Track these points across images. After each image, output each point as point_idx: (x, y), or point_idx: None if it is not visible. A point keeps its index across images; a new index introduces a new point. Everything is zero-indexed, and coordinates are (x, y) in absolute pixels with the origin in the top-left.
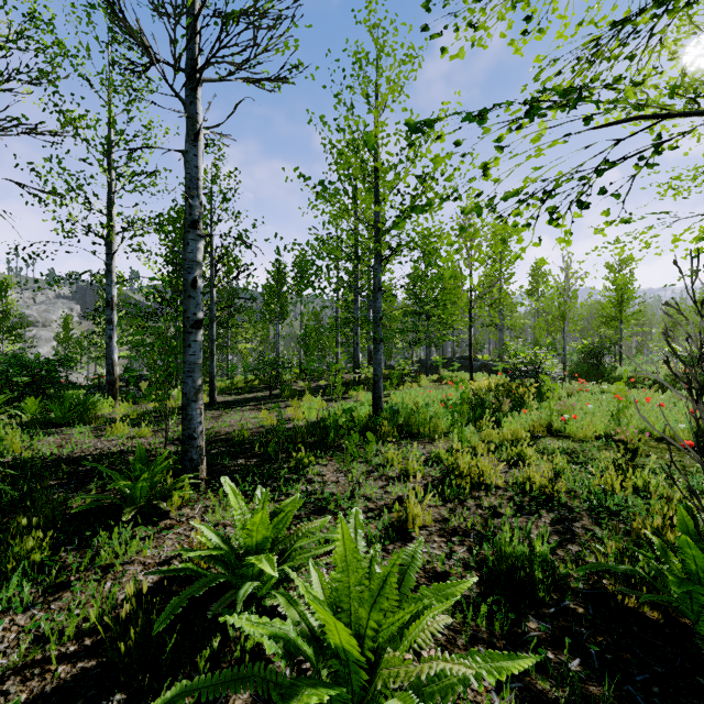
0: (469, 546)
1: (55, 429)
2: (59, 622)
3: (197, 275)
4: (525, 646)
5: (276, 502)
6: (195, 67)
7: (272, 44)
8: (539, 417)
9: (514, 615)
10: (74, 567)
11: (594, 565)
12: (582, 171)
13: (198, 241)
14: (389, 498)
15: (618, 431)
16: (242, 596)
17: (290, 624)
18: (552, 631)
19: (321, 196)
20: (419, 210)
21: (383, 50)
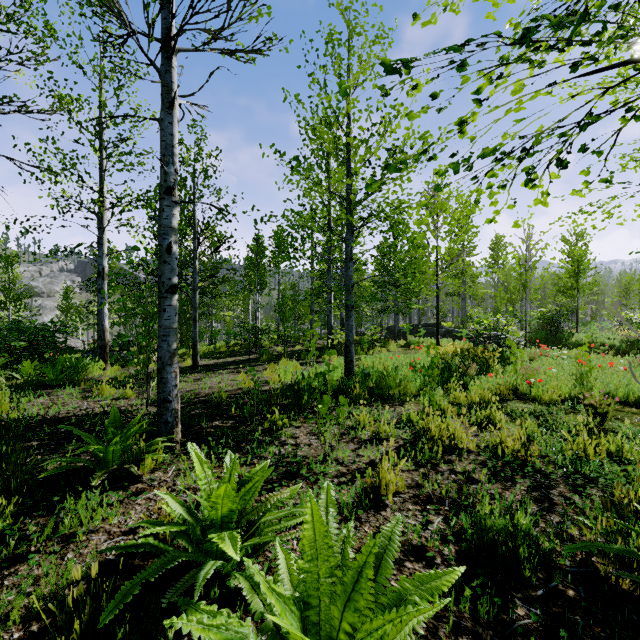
0: (444, 515)
1: (47, 390)
2: (9, 601)
3: (172, 241)
4: (514, 638)
5: (249, 465)
6: (169, 34)
7: (245, 12)
8: (505, 381)
9: (500, 600)
10: (34, 537)
11: (586, 544)
12: (563, 126)
13: (173, 207)
14: (362, 462)
15: (587, 395)
16: (201, 580)
17: (250, 624)
18: (544, 620)
19: (296, 170)
20: (393, 168)
21: (354, 31)
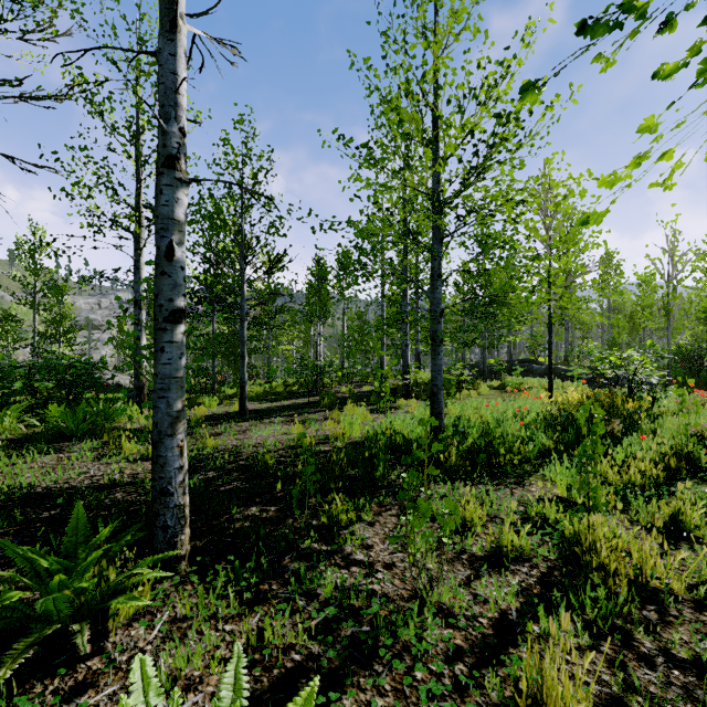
0: None
1: (62, 444)
2: None
3: (172, 239)
4: None
5: (290, 615)
6: None
7: None
8: (669, 447)
9: None
10: None
11: None
12: None
13: (177, 188)
14: (486, 618)
15: None
16: None
17: None
18: None
19: (365, 161)
20: (601, 27)
21: None
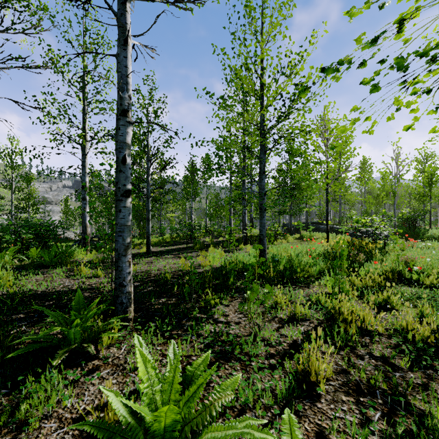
0: (381, 410)
1: (43, 270)
2: None
3: (126, 153)
4: None
5: (189, 343)
6: None
7: None
8: (389, 267)
9: None
10: None
11: None
12: None
13: (127, 126)
14: (286, 343)
15: None
16: None
17: None
18: None
19: (222, 106)
20: (330, 70)
21: None
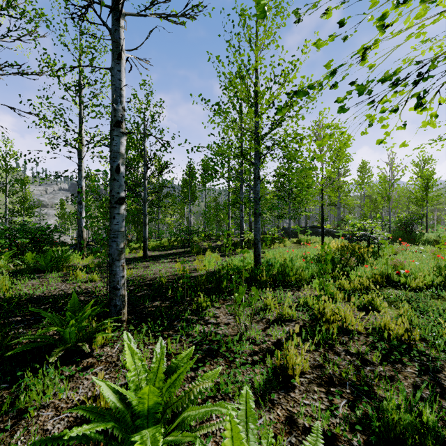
0: (347, 398)
1: (39, 274)
2: None
3: (119, 163)
4: None
5: (179, 342)
6: None
7: None
8: (378, 271)
9: None
10: None
11: None
12: None
13: (121, 137)
14: (270, 341)
15: None
16: None
17: None
18: None
19: (217, 113)
20: (301, 93)
21: None
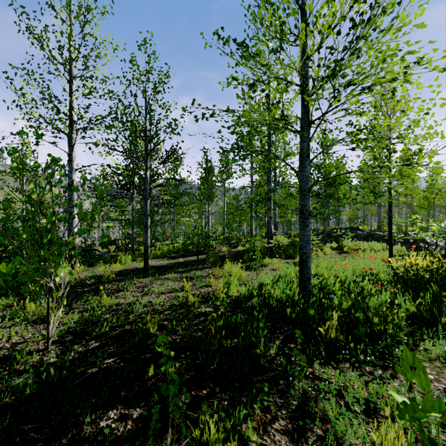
0: None
1: None
2: None
3: None
4: None
5: None
6: None
7: None
8: None
9: None
10: None
11: None
12: None
13: None
14: None
15: None
16: None
17: None
18: None
19: (242, 57)
20: None
21: None
